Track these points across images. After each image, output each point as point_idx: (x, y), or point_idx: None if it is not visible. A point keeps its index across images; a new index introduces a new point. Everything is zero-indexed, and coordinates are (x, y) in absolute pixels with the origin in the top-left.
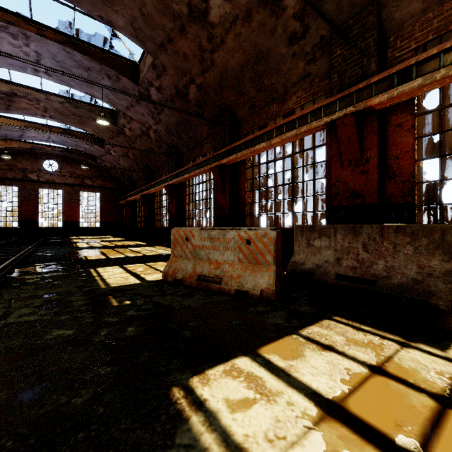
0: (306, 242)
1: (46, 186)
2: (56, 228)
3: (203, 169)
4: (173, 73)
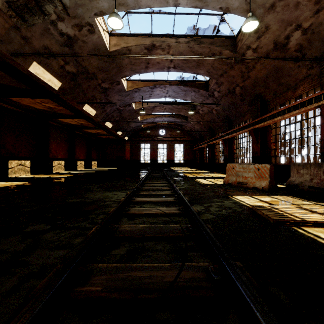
0: (296, 171)
1: (160, 142)
2: (164, 163)
3: (244, 130)
4: (226, 84)
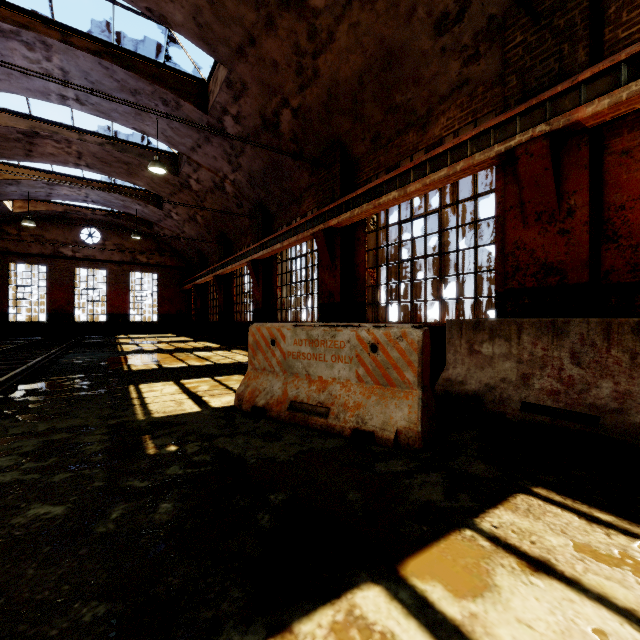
0: (468, 347)
1: (85, 264)
2: (97, 323)
3: (301, 235)
4: (257, 93)
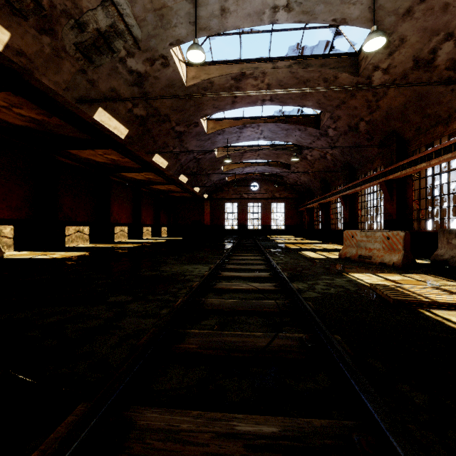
0: (446, 241)
1: (252, 201)
2: (257, 230)
3: (372, 183)
4: (346, 118)
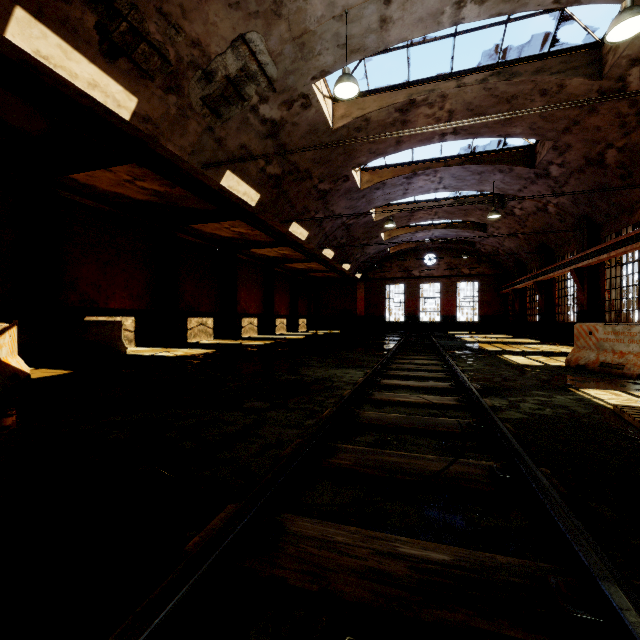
0: None
1: (426, 280)
2: (434, 323)
3: (629, 247)
4: (580, 147)
